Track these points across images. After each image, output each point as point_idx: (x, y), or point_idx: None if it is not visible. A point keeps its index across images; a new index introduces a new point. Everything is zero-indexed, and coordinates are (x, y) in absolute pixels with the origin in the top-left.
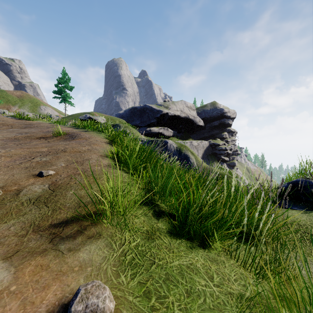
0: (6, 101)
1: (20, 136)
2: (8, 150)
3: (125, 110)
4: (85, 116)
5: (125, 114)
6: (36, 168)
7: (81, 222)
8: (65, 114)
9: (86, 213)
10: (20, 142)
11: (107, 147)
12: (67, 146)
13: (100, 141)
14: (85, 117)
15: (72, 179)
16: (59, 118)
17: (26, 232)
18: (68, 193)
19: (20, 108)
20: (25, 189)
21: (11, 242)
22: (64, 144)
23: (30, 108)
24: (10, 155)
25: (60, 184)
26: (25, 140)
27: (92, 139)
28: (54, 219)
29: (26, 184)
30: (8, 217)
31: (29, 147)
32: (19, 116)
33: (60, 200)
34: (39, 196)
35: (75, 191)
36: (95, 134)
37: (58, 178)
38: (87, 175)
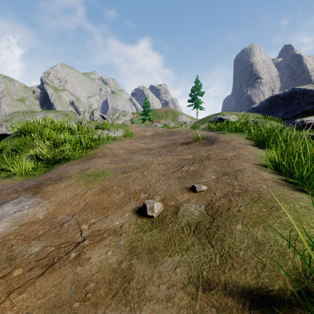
0: (157, 117)
1: (168, 143)
2: (162, 158)
3: (260, 102)
4: (215, 117)
5: (261, 107)
6: (187, 179)
7: (280, 311)
8: (197, 119)
9: (282, 289)
10: (169, 148)
11: (257, 152)
12: (210, 153)
13: (244, 144)
14: (215, 118)
15: (232, 202)
16: (192, 123)
17: (195, 289)
18: (234, 229)
19: (165, 120)
20: (182, 206)
21: (181, 304)
22: (206, 149)
23: (171, 119)
24: (165, 162)
25: (218, 207)
26: (172, 147)
27: (234, 142)
28: (226, 277)
29: (181, 200)
30: (172, 247)
31: (176, 154)
32: (166, 126)
33: (226, 238)
34: (198, 223)
35: (243, 228)
36: (234, 135)
37: (213, 197)
38: (251, 198)
